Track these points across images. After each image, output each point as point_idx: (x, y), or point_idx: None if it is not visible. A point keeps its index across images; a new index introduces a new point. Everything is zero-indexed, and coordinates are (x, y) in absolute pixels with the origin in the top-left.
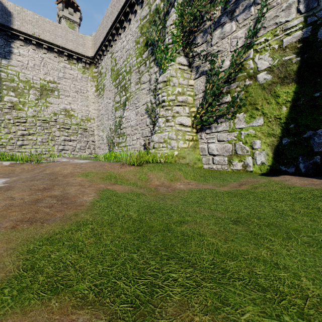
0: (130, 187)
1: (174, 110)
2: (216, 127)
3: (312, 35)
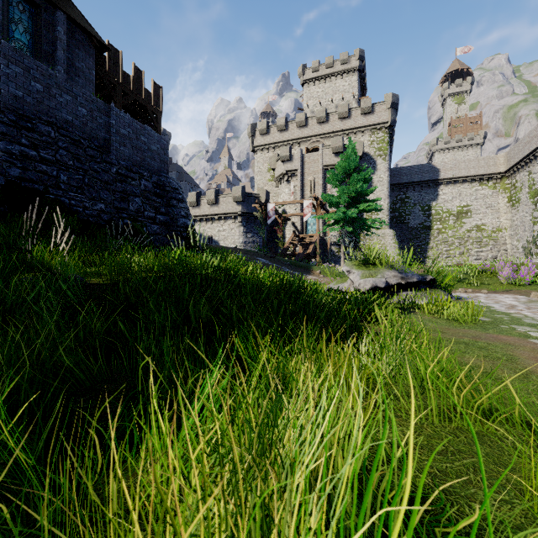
0: None
1: None
2: None
3: None
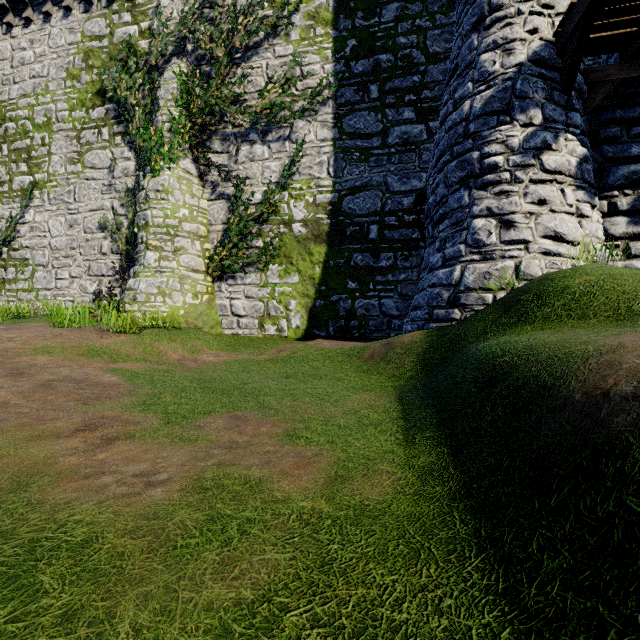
0: (143, 364)
1: (178, 243)
2: (243, 277)
3: (339, 202)
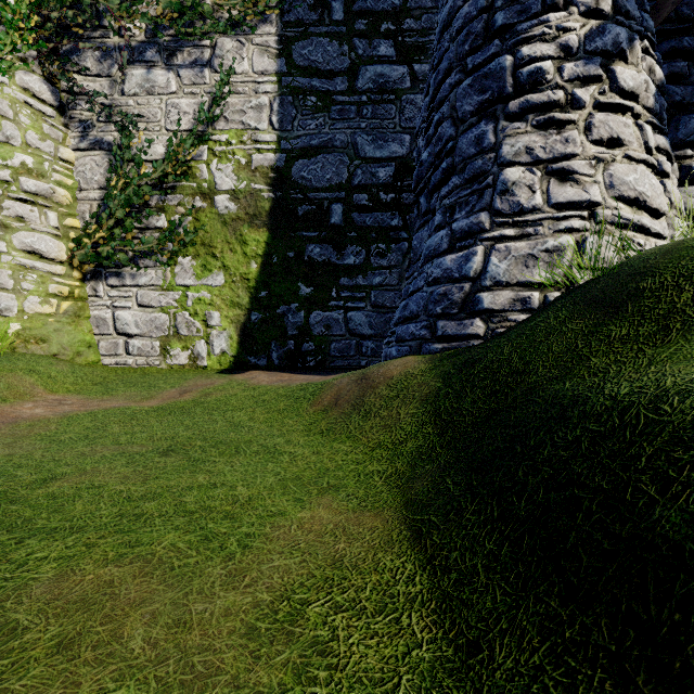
0: None
1: (9, 210)
2: (134, 274)
3: (286, 168)
